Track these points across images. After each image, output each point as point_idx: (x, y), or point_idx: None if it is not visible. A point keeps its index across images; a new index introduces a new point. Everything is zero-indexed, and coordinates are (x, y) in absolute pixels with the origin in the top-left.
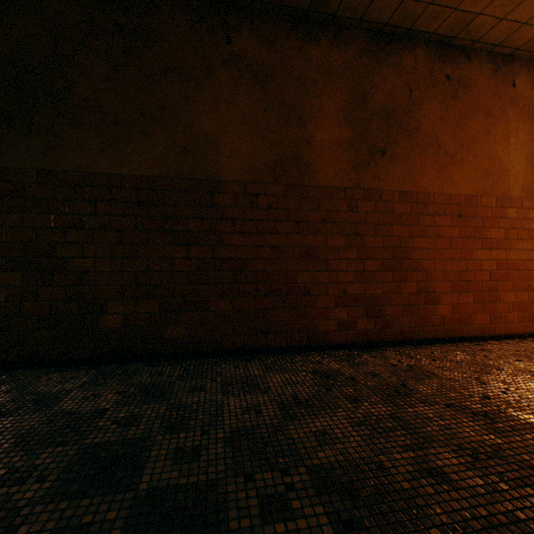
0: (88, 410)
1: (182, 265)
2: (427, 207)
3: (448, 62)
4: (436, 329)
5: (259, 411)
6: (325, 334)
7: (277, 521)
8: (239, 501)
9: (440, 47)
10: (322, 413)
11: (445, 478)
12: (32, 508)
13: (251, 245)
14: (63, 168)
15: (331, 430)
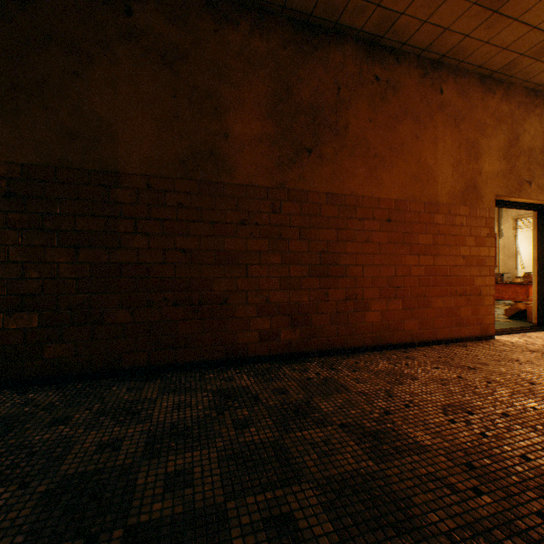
0: None
1: (69, 271)
2: (356, 210)
3: (377, 62)
4: (365, 336)
5: (118, 448)
6: (246, 346)
7: None
8: None
9: (370, 46)
10: (195, 445)
11: (292, 527)
12: None
13: (157, 248)
14: None
15: (192, 468)
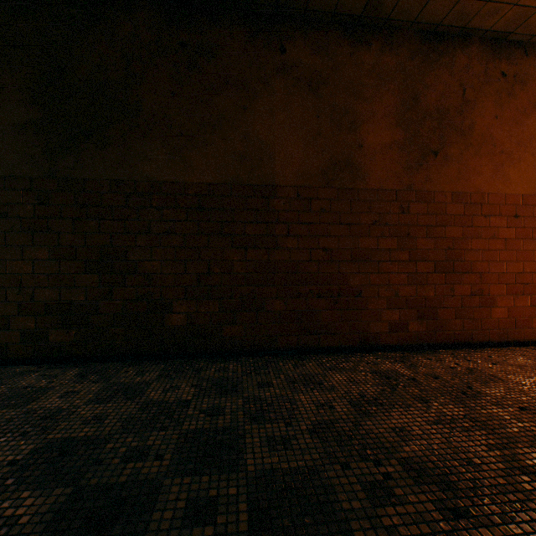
0: (172, 400)
1: (239, 267)
2: (481, 208)
3: (503, 58)
4: (491, 332)
5: (331, 407)
6: (377, 335)
7: (385, 504)
8: (344, 486)
9: (495, 43)
10: (394, 411)
11: None
12: (162, 481)
13: (304, 248)
14: (134, 178)
15: (409, 427)
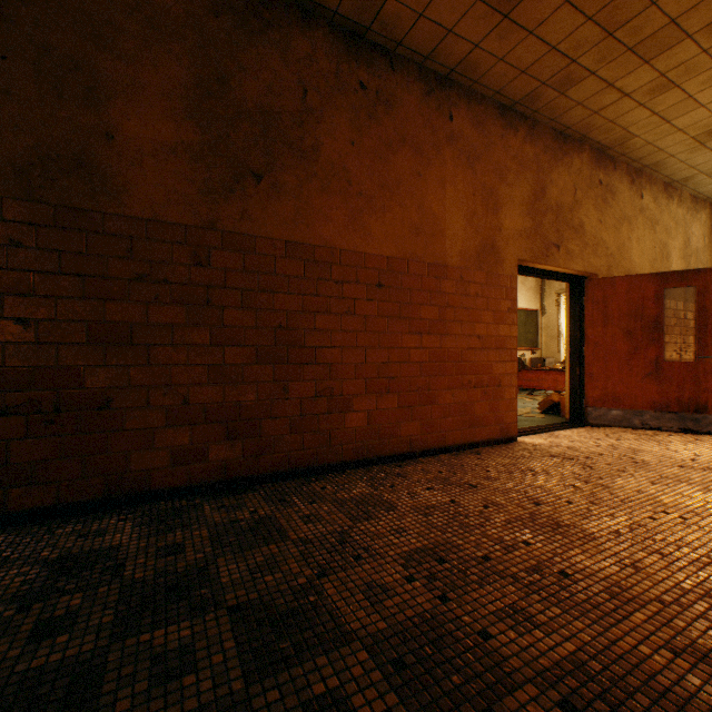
0: None
1: None
2: (332, 269)
3: (363, 63)
4: (346, 448)
5: None
6: (147, 474)
7: None
8: None
9: (352, 38)
10: None
11: None
12: None
13: None
14: None
15: None
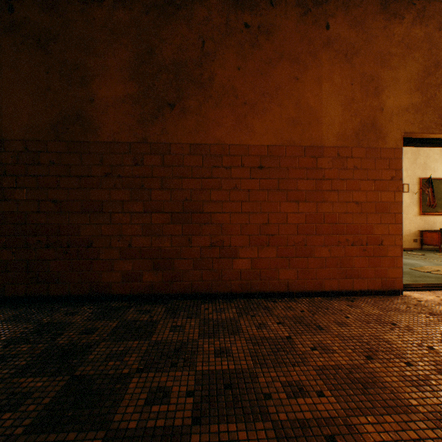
0: None
1: None
2: (223, 159)
3: (247, 9)
4: (233, 283)
5: None
6: (110, 285)
7: None
8: None
9: None
10: None
11: None
12: None
13: (34, 200)
14: None
15: None
